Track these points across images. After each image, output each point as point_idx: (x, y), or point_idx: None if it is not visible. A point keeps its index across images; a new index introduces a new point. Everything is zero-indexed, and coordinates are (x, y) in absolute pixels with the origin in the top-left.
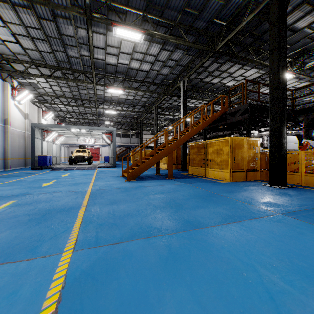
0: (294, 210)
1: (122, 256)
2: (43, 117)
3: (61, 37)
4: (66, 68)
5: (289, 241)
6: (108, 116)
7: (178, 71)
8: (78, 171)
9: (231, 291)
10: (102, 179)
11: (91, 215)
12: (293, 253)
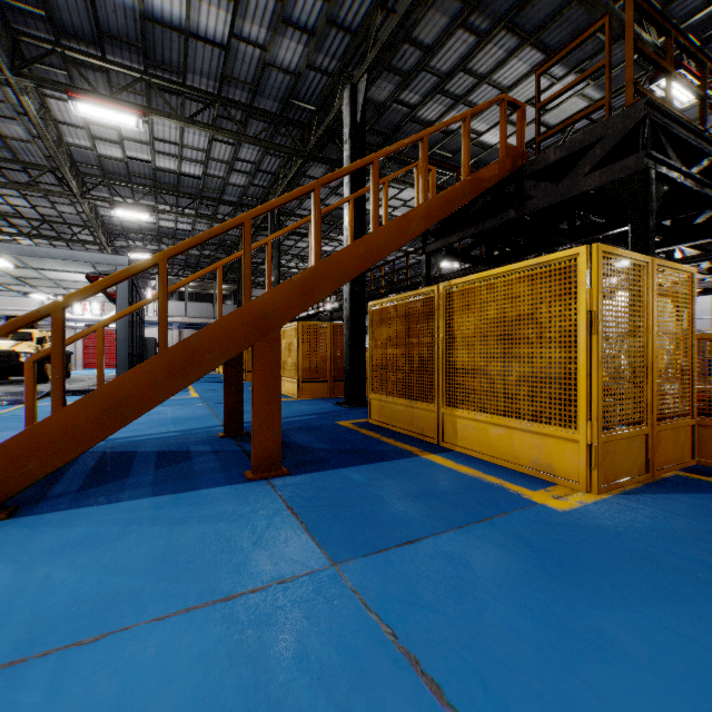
0: None
1: None
2: None
3: None
4: None
5: None
6: (142, 235)
7: (336, 62)
8: None
9: None
10: None
11: None
12: None
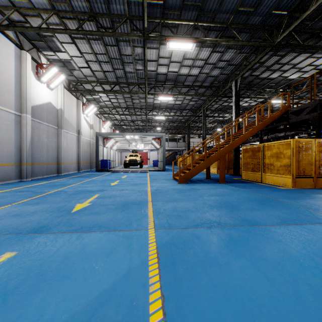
0: None
1: (192, 236)
2: (103, 127)
3: (121, 57)
4: (123, 82)
5: None
6: (156, 121)
7: (230, 71)
8: (133, 174)
9: (287, 268)
10: (156, 181)
11: (158, 208)
12: None
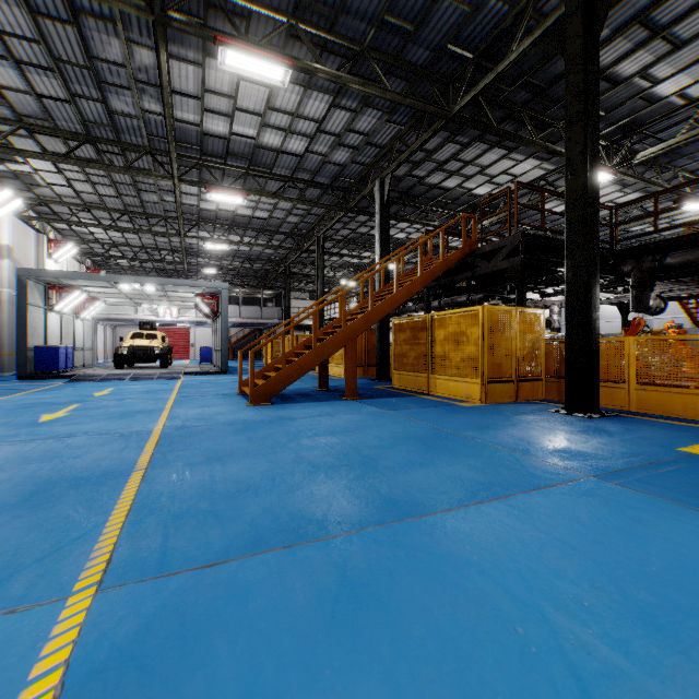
0: (620, 466)
1: (224, 598)
2: (51, 256)
3: (93, 64)
4: (108, 140)
5: (615, 541)
6: (211, 255)
7: (370, 159)
8: (135, 384)
9: (491, 678)
10: (192, 403)
11: (154, 493)
12: (624, 571)
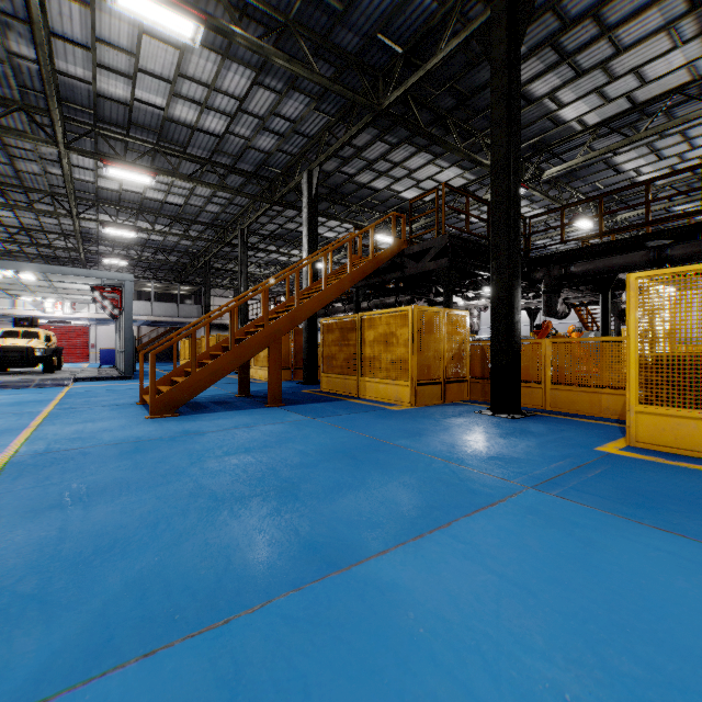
0: (554, 473)
1: None
2: None
3: None
4: None
5: (574, 577)
6: (114, 243)
7: (298, 149)
8: (1, 394)
9: None
10: (72, 417)
11: None
12: (596, 625)
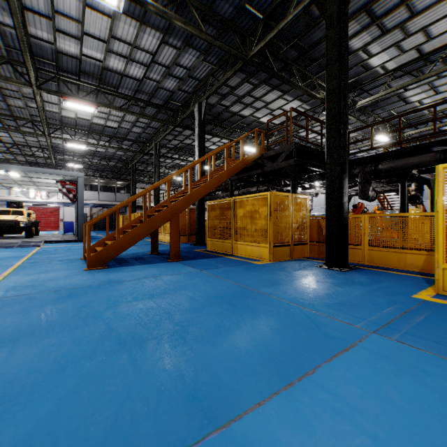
0: (387, 318)
1: None
2: None
3: None
4: None
5: (446, 440)
6: (74, 153)
7: (192, 88)
8: None
9: None
10: (33, 269)
11: None
12: None
